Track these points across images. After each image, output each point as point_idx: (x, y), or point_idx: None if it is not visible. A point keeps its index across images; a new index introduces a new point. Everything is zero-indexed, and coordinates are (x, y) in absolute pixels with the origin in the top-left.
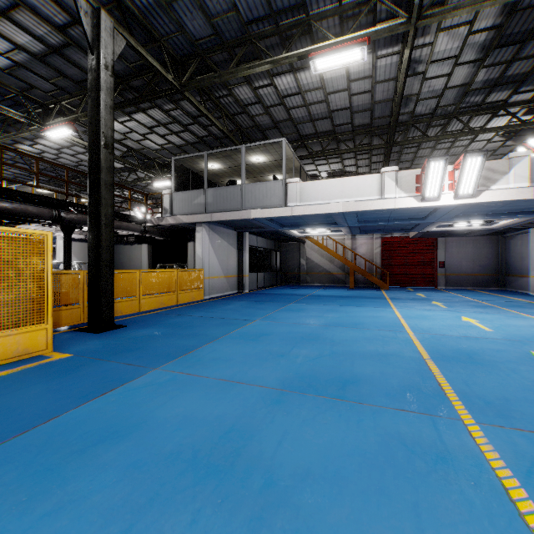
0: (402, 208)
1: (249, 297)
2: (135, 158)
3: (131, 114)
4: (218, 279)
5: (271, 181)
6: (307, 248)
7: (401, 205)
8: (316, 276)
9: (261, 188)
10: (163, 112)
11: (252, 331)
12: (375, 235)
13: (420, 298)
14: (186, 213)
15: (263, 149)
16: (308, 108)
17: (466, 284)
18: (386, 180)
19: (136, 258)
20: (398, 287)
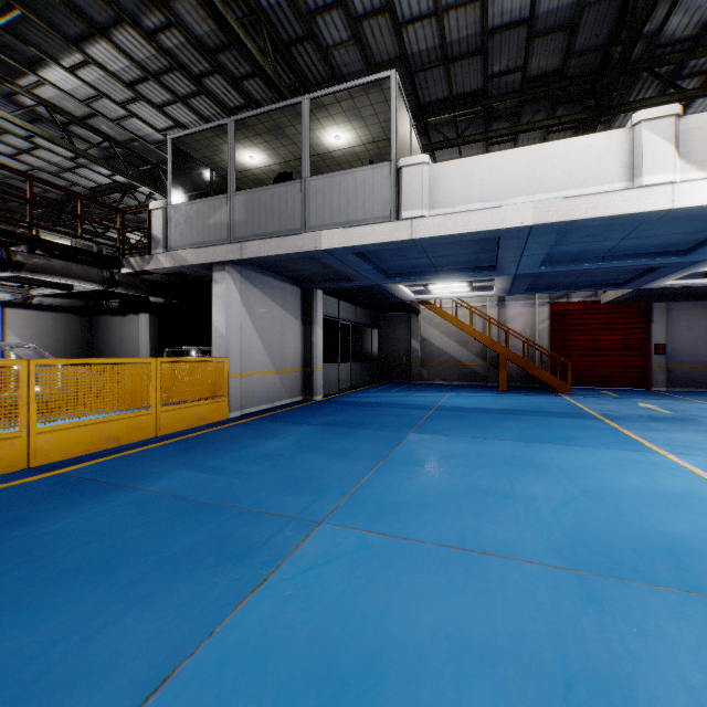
0: (690, 207)
1: (320, 413)
2: (119, 157)
3: (82, 46)
4: (261, 378)
5: (365, 167)
6: (422, 322)
7: (689, 200)
8: (438, 369)
9: (344, 183)
10: (143, 36)
11: (289, 637)
12: (539, 300)
13: (664, 416)
14: (193, 244)
15: (347, 108)
16: (441, 23)
17: (705, 384)
18: (648, 141)
19: (131, 338)
20: (580, 388)
